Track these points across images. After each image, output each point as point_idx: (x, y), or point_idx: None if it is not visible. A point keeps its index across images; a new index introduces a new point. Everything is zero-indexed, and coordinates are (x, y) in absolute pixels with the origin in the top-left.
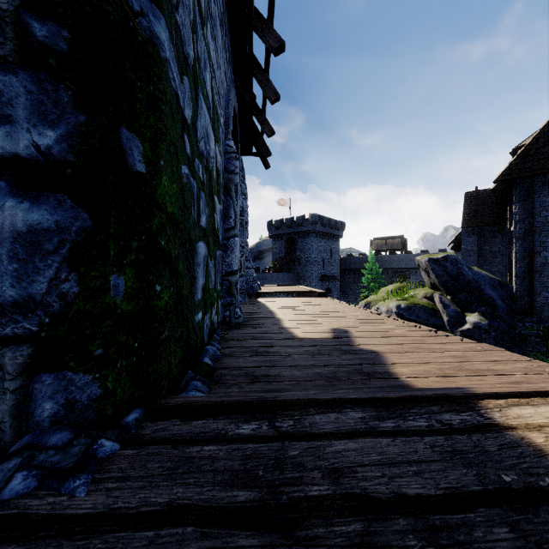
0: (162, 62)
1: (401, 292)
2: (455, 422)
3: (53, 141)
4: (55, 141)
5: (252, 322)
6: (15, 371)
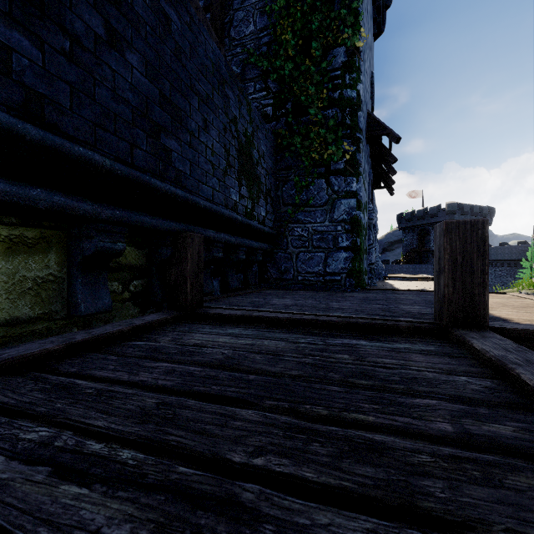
0: (362, 221)
1: (532, 282)
2: (425, 292)
3: (348, 243)
4: (348, 243)
5: (381, 286)
6: (344, 278)
